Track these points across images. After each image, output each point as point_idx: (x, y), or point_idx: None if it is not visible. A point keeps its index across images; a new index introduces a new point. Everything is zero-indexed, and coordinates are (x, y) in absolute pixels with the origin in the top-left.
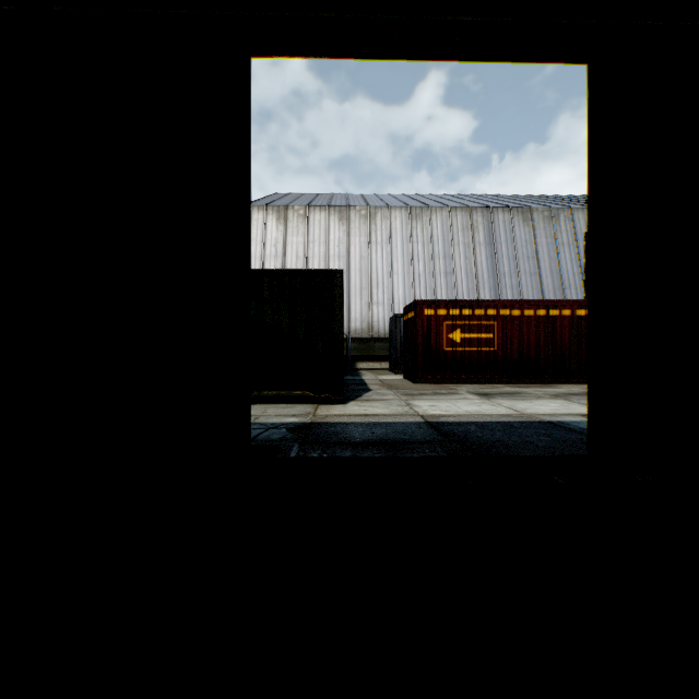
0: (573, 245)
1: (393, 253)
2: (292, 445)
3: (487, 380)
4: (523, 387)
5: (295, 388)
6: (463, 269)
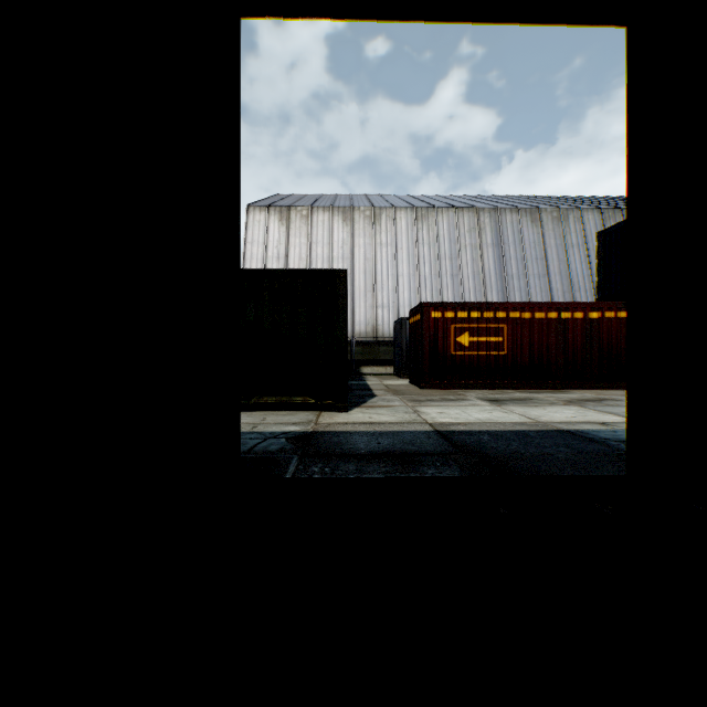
0: (583, 246)
1: (398, 255)
2: (291, 457)
3: (496, 385)
4: (534, 392)
5: (296, 394)
6: (470, 271)
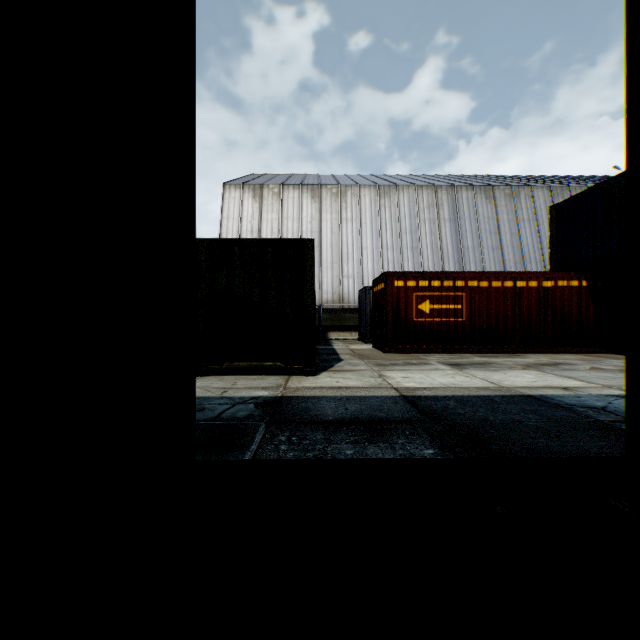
0: (533, 221)
1: (363, 229)
2: (258, 424)
3: (456, 350)
4: (492, 356)
5: (266, 359)
6: (429, 244)
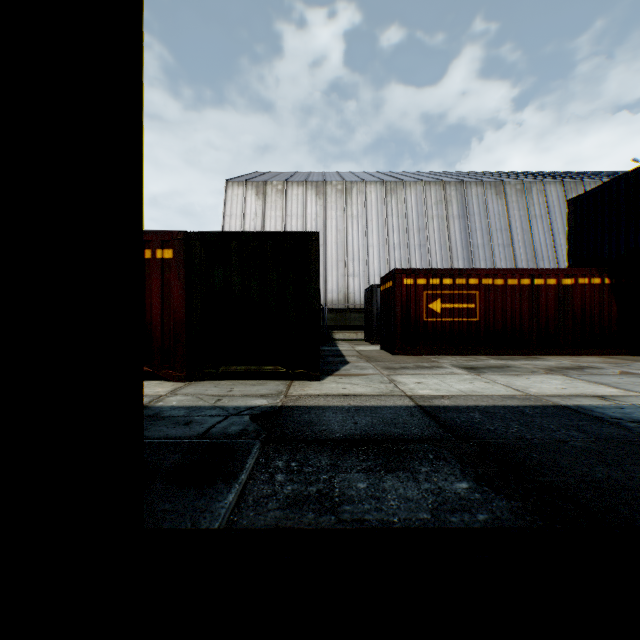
0: (546, 217)
1: (369, 227)
2: (252, 443)
3: (469, 352)
4: (508, 359)
5: (266, 362)
6: (437, 241)
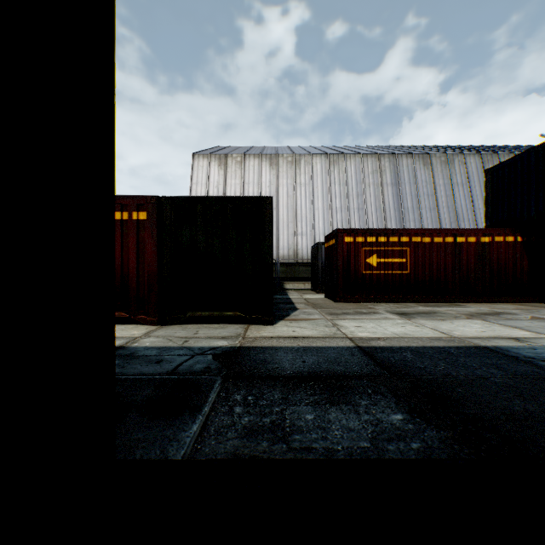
0: (466, 184)
1: (315, 193)
2: (214, 379)
3: (400, 300)
4: (434, 306)
5: (227, 309)
6: (373, 205)
